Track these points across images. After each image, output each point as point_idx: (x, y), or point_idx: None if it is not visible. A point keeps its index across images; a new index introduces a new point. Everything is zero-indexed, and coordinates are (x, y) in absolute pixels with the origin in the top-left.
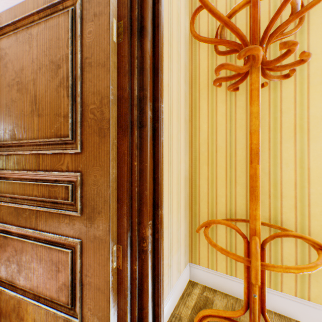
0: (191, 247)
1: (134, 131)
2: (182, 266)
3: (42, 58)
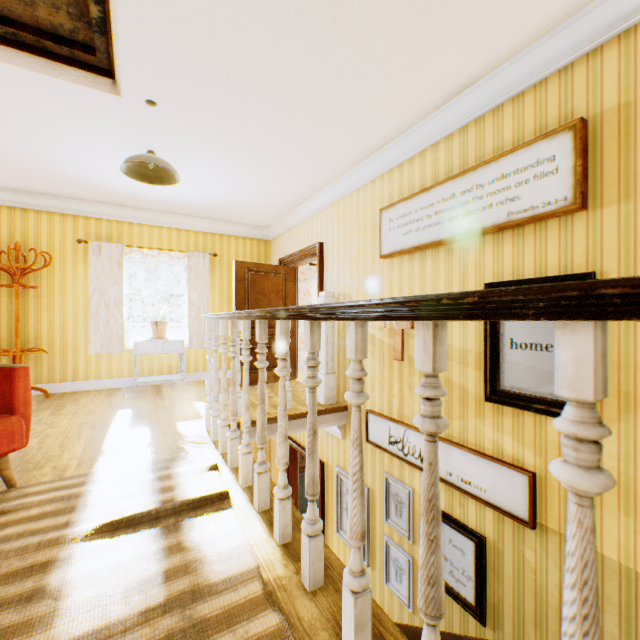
0: None
1: None
2: None
3: None
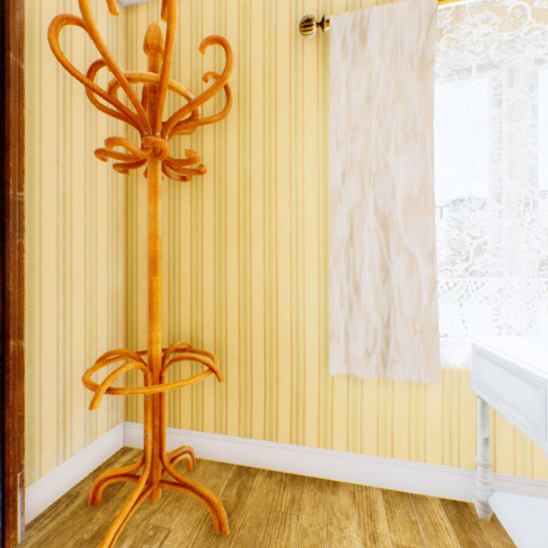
0: (128, 398)
1: None
2: (105, 426)
3: None
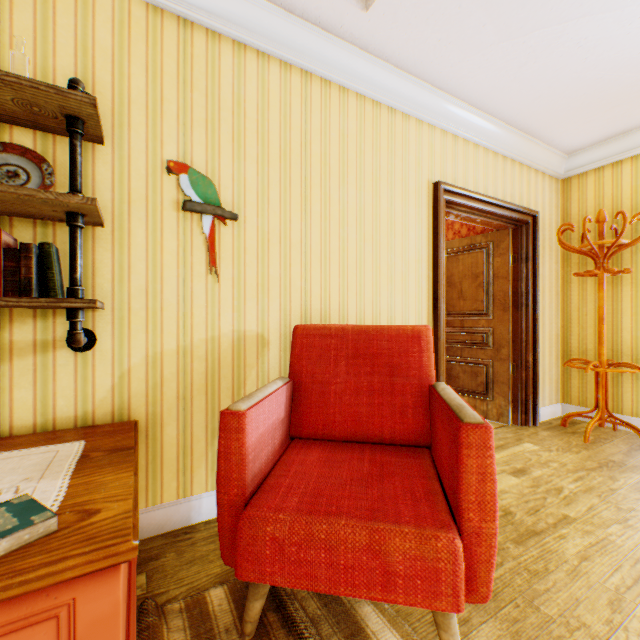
0: (562, 390)
1: (521, 308)
2: (553, 400)
3: (465, 271)
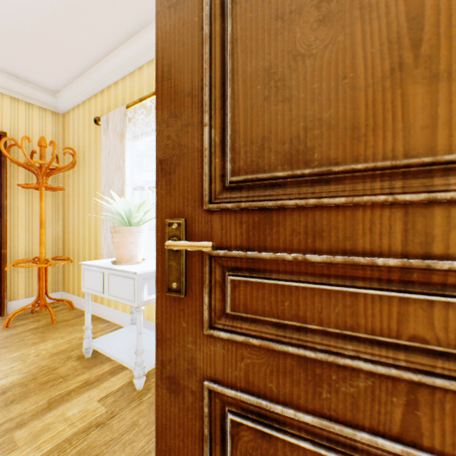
0: (64, 281)
1: None
2: (51, 290)
3: None
